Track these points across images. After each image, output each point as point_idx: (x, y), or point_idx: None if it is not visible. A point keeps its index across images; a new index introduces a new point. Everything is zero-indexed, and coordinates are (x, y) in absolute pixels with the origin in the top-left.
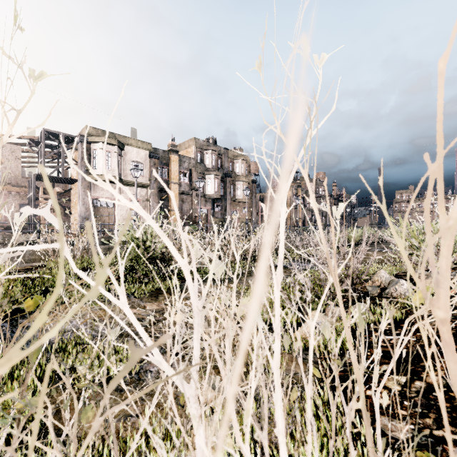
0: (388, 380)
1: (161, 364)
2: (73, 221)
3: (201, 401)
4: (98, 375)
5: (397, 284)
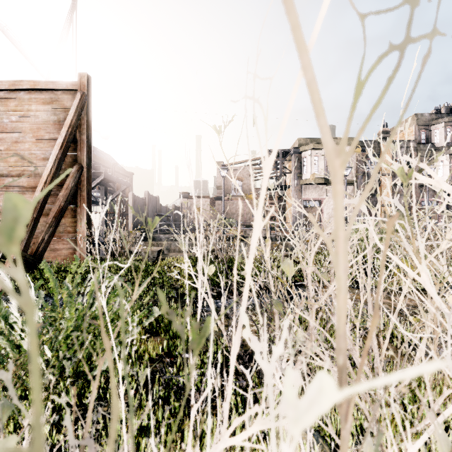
0: None
1: None
2: None
3: None
4: None
5: None
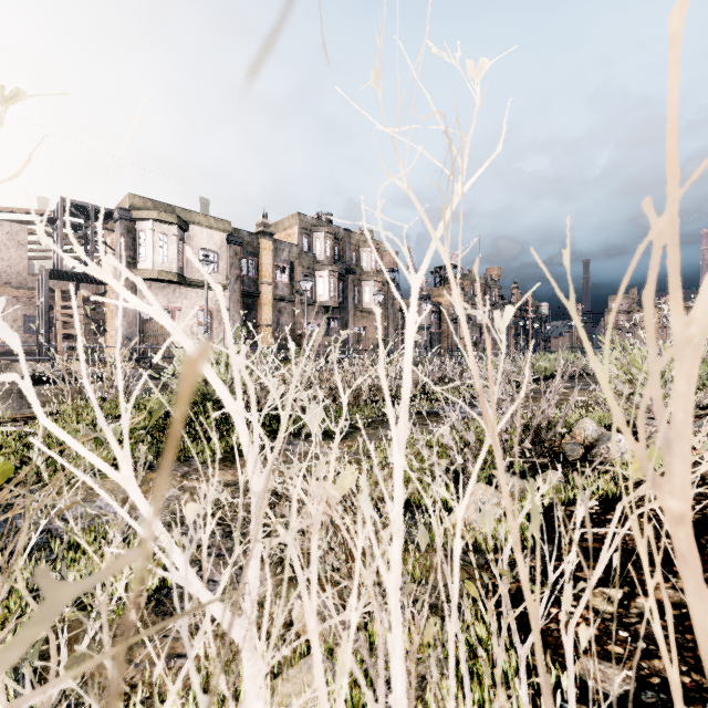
0: (593, 595)
1: (190, 584)
2: (102, 341)
3: (259, 650)
4: (117, 593)
5: (610, 441)
